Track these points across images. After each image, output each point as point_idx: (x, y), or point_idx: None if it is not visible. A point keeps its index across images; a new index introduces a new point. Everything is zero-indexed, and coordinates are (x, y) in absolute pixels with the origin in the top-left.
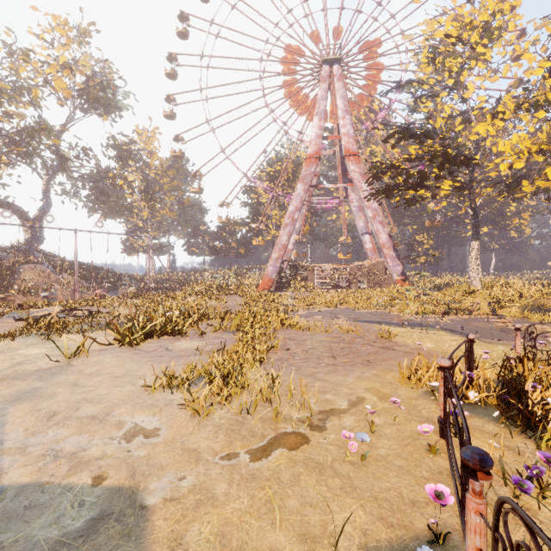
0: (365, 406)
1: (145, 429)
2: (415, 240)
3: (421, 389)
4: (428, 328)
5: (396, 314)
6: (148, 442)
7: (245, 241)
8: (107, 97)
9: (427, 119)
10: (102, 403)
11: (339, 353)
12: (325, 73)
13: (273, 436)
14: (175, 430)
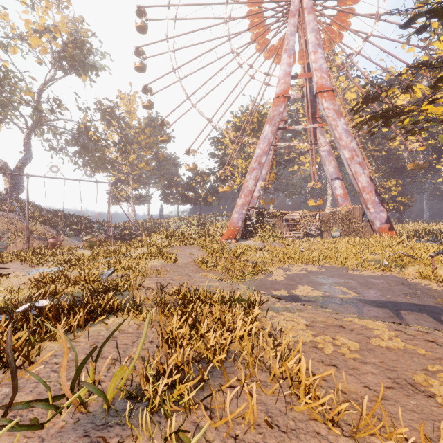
0: None
1: None
2: (382, 187)
3: None
4: None
5: (424, 284)
6: None
7: (213, 190)
8: (81, 54)
9: None
10: None
11: None
12: (295, 7)
13: None
14: None
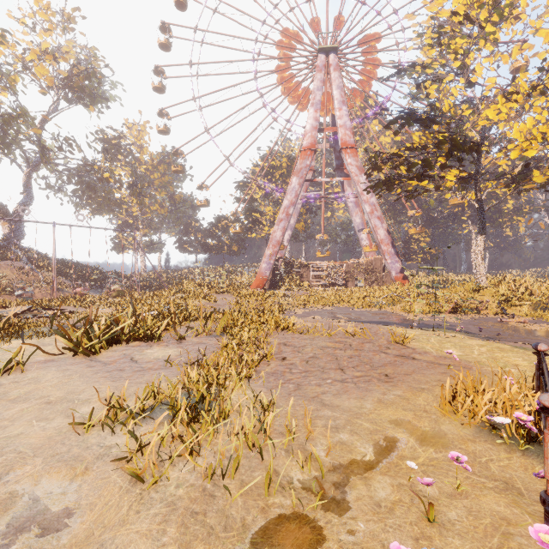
0: (408, 464)
1: (47, 511)
2: (411, 238)
3: (472, 422)
4: (440, 329)
5: (399, 314)
6: (41, 544)
7: (238, 238)
8: (92, 86)
9: (430, 105)
10: (1, 454)
11: (347, 363)
12: (321, 63)
13: (261, 525)
14: (96, 513)
